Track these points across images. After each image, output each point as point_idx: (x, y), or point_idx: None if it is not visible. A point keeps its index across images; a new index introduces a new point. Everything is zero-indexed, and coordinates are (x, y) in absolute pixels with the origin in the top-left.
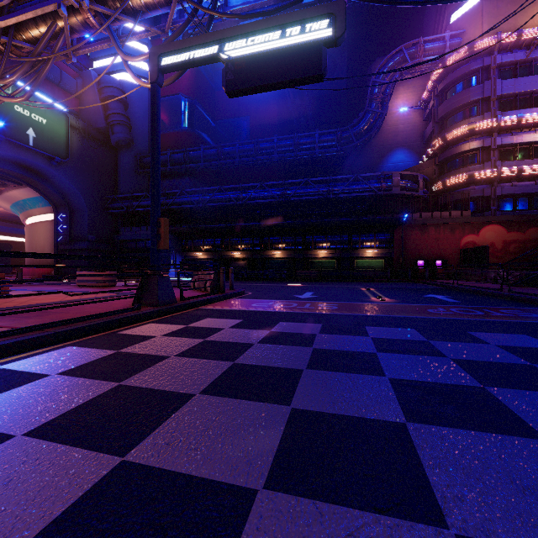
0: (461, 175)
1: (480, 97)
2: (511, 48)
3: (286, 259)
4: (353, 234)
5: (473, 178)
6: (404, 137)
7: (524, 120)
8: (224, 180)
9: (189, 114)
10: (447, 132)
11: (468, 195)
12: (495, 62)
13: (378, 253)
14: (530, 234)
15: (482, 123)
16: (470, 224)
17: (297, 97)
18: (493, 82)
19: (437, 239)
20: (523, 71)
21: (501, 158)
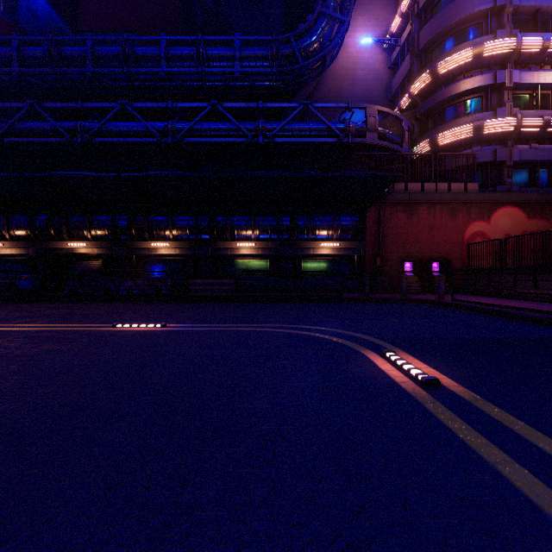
0: (463, 127)
1: (490, 6)
2: None
3: (179, 257)
4: (299, 216)
5: (481, 132)
6: (364, 88)
7: (551, 47)
8: None
9: None
10: (439, 62)
11: (474, 158)
12: None
13: (340, 248)
14: None
15: (495, 43)
16: (478, 203)
17: None
18: None
19: (431, 227)
20: None
21: (514, 107)
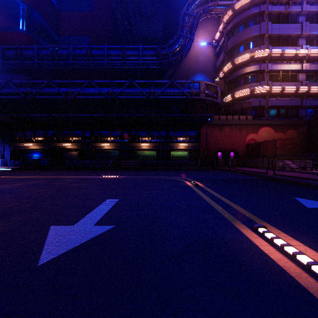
0: (246, 89)
1: (258, 34)
2: (276, 2)
3: (114, 150)
4: (169, 131)
5: (254, 92)
6: (203, 66)
7: (286, 53)
8: (67, 85)
9: (27, 18)
10: (235, 58)
11: (250, 104)
12: (268, 9)
13: (189, 146)
14: (288, 134)
15: (259, 52)
16: (252, 125)
17: (125, 20)
18: (266, 24)
19: (230, 136)
20: (282, 20)
21: (270, 80)
